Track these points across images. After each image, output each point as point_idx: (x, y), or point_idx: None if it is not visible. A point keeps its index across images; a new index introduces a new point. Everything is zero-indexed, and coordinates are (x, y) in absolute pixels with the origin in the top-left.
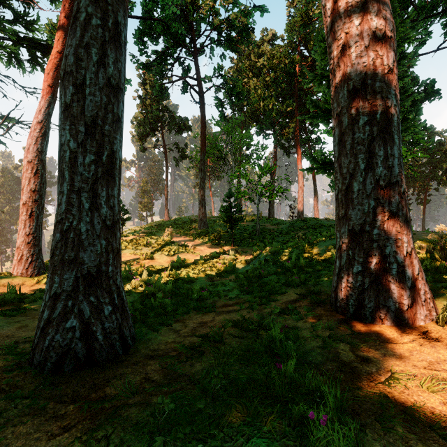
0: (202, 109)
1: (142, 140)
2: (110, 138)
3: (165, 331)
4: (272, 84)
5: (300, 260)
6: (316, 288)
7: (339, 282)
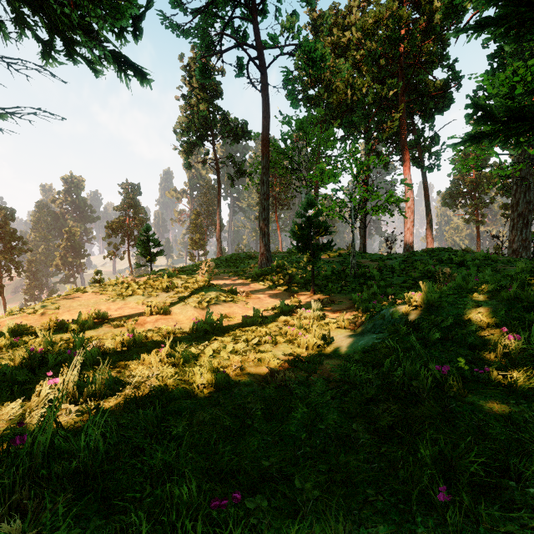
0: (265, 91)
1: (187, 153)
2: None
3: None
4: (365, 60)
5: None
6: None
7: None
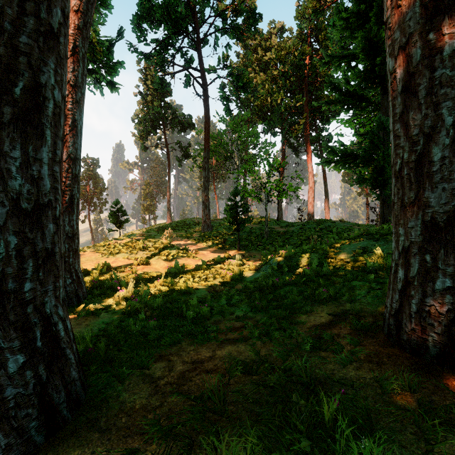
0: (206, 102)
1: (143, 139)
2: (30, 59)
3: (137, 380)
4: (280, 78)
5: (324, 266)
6: (354, 305)
7: (406, 303)
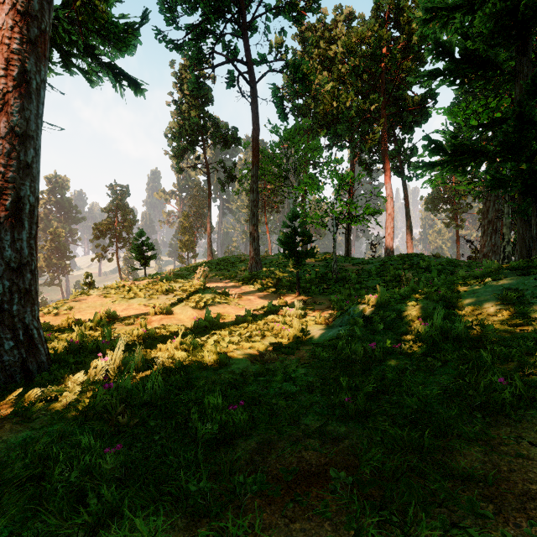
0: (254, 104)
1: (178, 158)
2: None
3: None
4: (349, 74)
5: (458, 322)
6: None
7: None
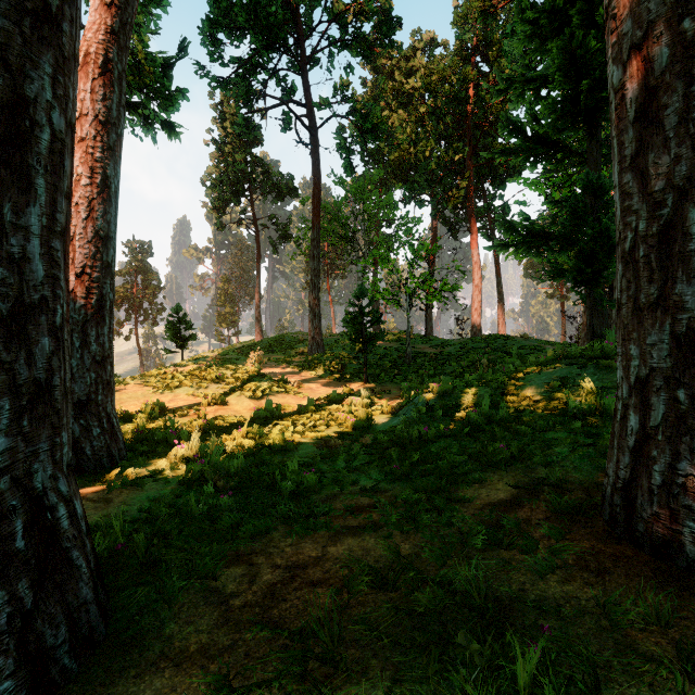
0: (315, 155)
1: (219, 211)
2: (6, 54)
3: (196, 599)
4: (429, 117)
5: (500, 408)
6: (551, 471)
7: (643, 470)
